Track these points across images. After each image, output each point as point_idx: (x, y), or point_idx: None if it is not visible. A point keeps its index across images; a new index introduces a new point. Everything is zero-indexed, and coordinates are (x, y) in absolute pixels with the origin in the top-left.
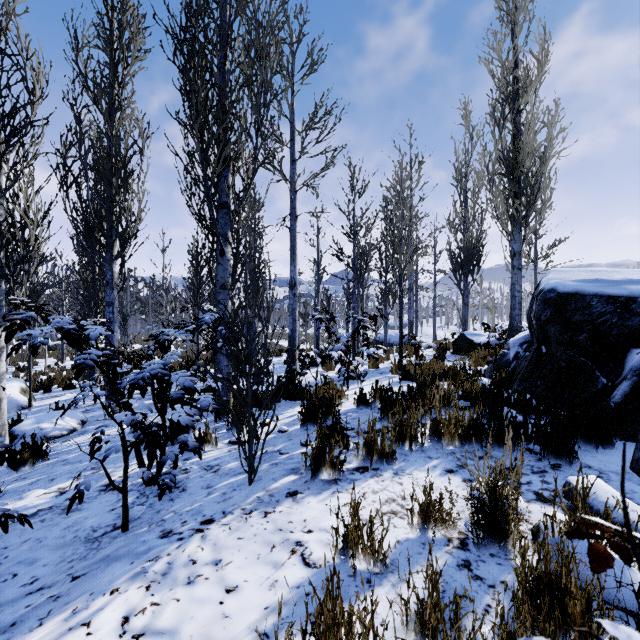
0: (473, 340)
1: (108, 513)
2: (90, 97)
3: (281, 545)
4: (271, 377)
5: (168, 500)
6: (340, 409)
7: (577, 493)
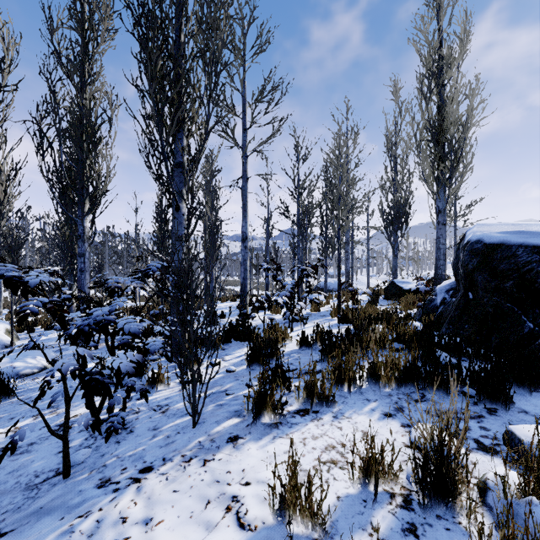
0: (402, 287)
1: (54, 456)
2: (64, 72)
3: (216, 500)
4: (225, 319)
5: (114, 442)
6: (284, 350)
7: (521, 444)
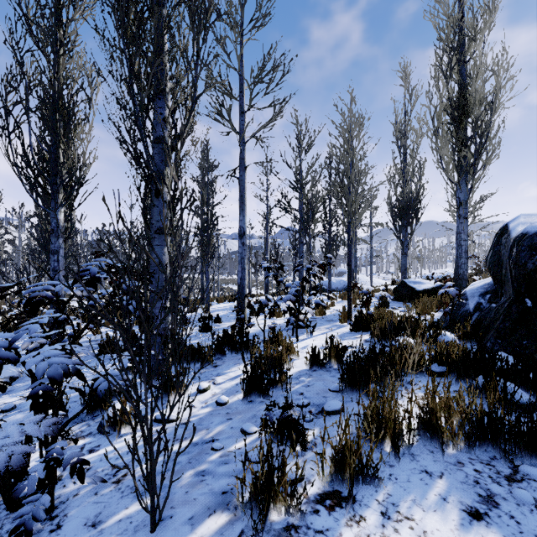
0: (415, 288)
1: None
2: (34, 42)
3: None
4: (221, 324)
5: None
6: (291, 374)
7: None
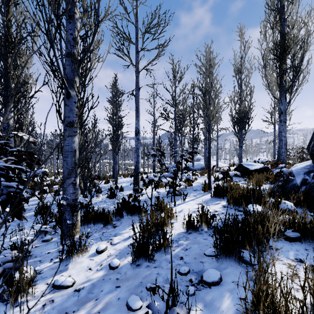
0: (249, 168)
1: None
2: None
3: None
4: (123, 192)
5: None
6: (172, 239)
7: None
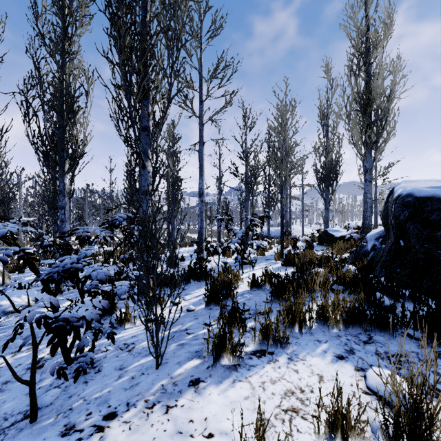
0: (334, 235)
1: (25, 396)
2: (47, 51)
3: None
4: (185, 262)
5: (82, 382)
6: (237, 291)
7: None
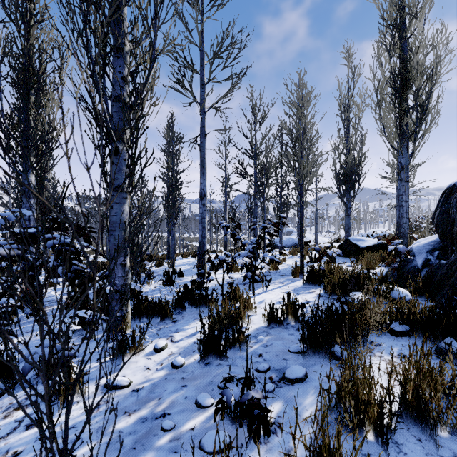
0: (358, 245)
1: None
2: (7, 14)
3: None
4: (183, 278)
5: None
6: (249, 334)
7: None
